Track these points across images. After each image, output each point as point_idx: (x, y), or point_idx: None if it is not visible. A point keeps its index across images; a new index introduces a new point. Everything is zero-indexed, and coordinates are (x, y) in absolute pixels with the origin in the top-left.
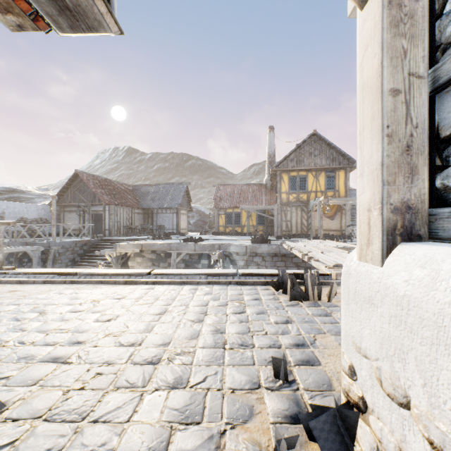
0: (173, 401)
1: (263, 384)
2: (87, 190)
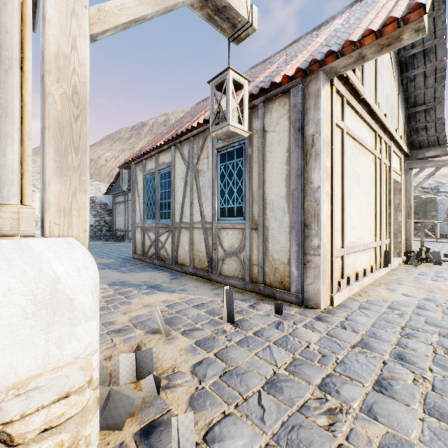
0: (253, 375)
1: (203, 446)
2: None
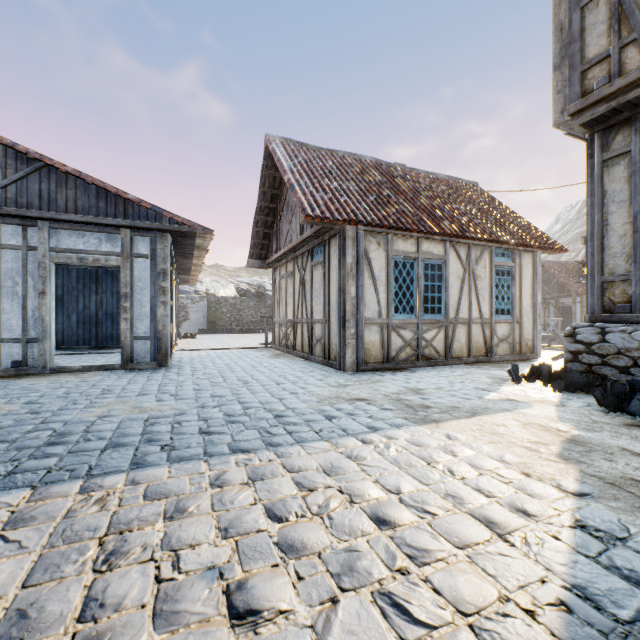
0: None
1: None
2: (552, 281)
